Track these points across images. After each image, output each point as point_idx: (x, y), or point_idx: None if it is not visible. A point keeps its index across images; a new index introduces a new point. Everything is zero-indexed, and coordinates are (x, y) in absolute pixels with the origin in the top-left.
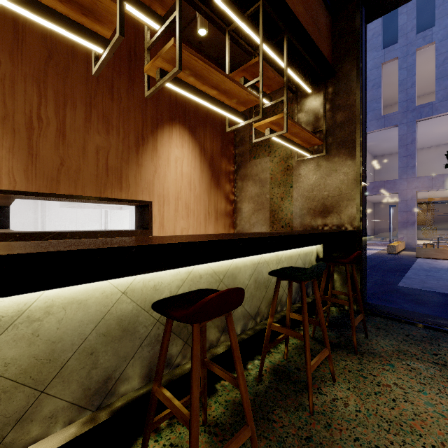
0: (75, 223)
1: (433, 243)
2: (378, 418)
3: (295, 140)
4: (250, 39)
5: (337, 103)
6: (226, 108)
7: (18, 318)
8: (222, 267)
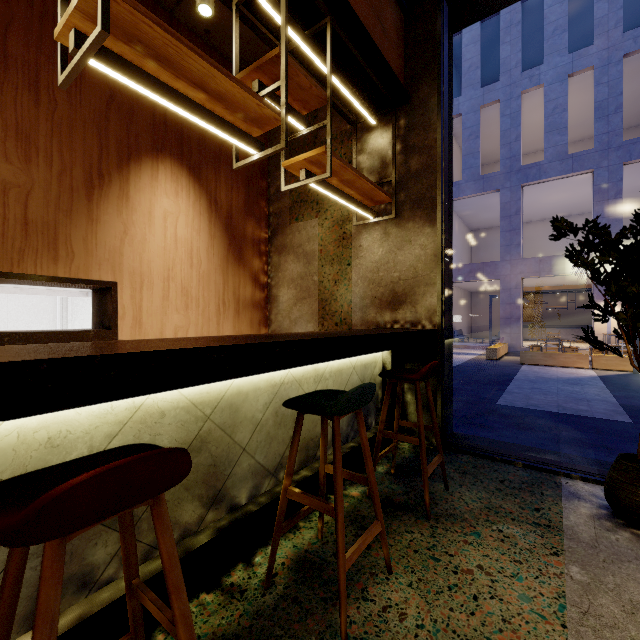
0: (6, 319)
1: (541, 346)
2: (449, 636)
3: (350, 193)
4: (276, 25)
5: (412, 143)
6: (223, 126)
7: None
8: (211, 393)
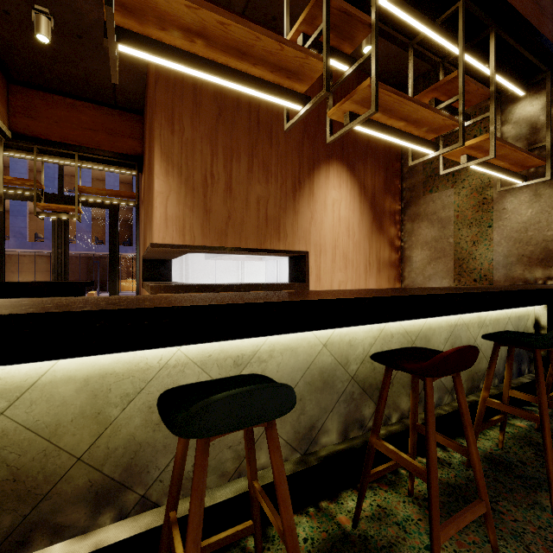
0: (214, 276)
1: None
2: None
3: (499, 164)
4: (439, 47)
5: None
6: (415, 140)
7: (253, 358)
8: (415, 326)
